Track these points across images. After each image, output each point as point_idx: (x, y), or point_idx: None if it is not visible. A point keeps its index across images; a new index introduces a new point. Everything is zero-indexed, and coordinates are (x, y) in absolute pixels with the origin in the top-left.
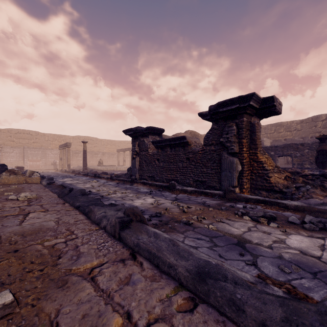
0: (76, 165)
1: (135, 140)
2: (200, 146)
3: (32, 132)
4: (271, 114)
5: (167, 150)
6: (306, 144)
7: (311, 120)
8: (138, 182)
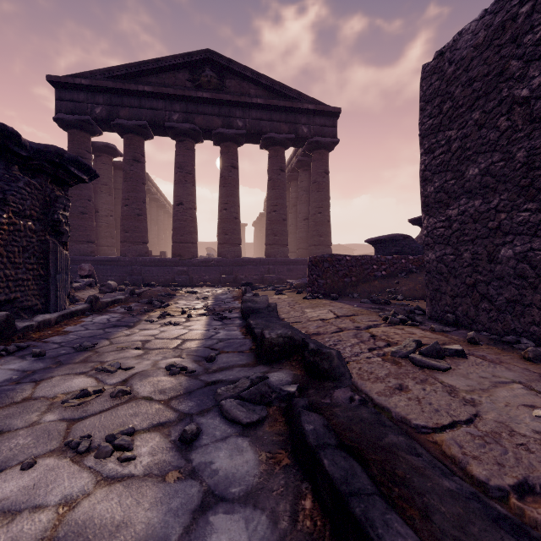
0: None
1: None
2: None
3: None
4: None
5: None
6: None
7: None
8: None
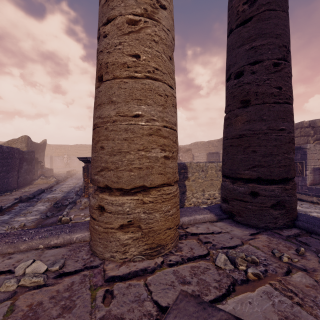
0: None
1: None
2: None
3: (87, 145)
4: None
5: None
6: None
7: None
8: None
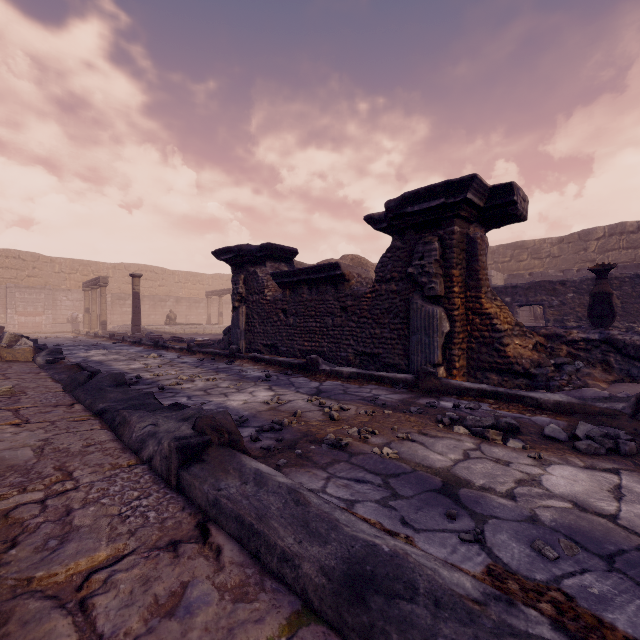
0: (120, 324)
1: (237, 272)
2: (368, 284)
3: (25, 254)
4: (508, 220)
5: (302, 292)
6: (570, 282)
7: (577, 239)
8: (244, 357)
